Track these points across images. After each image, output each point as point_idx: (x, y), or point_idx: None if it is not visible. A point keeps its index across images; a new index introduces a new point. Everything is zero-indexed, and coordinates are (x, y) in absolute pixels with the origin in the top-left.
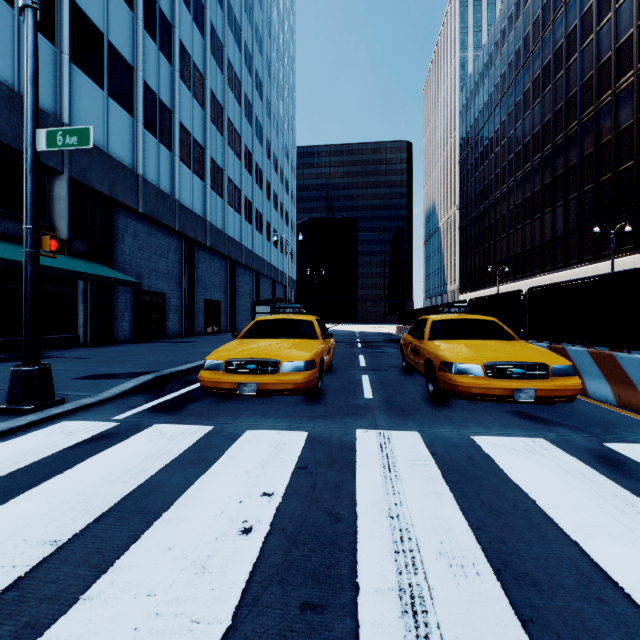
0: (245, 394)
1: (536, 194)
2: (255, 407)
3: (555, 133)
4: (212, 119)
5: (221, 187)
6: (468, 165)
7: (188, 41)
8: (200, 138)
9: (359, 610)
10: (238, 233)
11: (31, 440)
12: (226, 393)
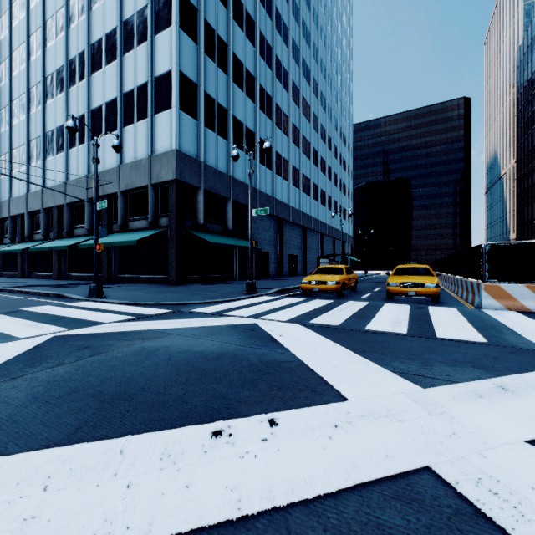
0: (315, 291)
1: None
2: (318, 297)
3: None
4: (293, 140)
5: (298, 182)
6: (525, 118)
7: (280, 101)
8: (286, 156)
9: (333, 310)
10: (308, 209)
11: (261, 298)
12: (309, 291)
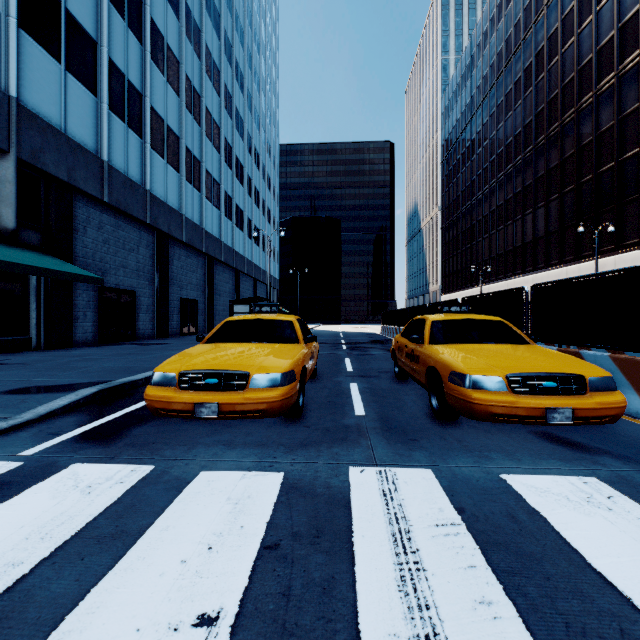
0: (203, 417)
1: (518, 195)
2: (218, 431)
3: (537, 134)
4: (188, 107)
5: (198, 180)
6: (450, 166)
7: (161, 21)
8: (175, 126)
9: None
10: (217, 229)
11: None
12: (178, 416)
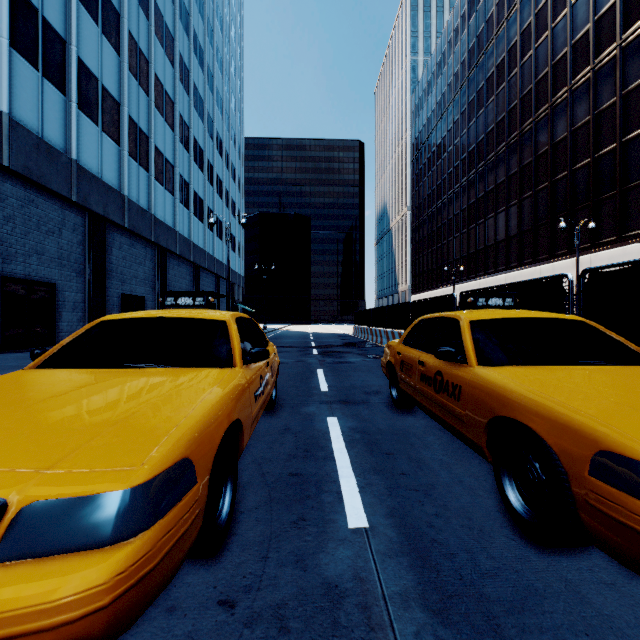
0: None
1: (490, 193)
2: None
3: (509, 131)
4: (132, 70)
5: (146, 157)
6: (421, 165)
7: None
8: (113, 89)
9: None
10: (170, 217)
11: None
12: None
